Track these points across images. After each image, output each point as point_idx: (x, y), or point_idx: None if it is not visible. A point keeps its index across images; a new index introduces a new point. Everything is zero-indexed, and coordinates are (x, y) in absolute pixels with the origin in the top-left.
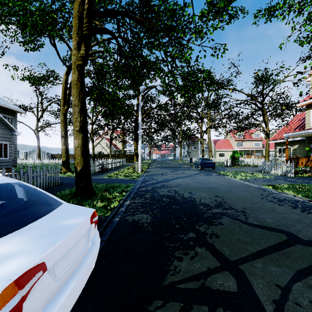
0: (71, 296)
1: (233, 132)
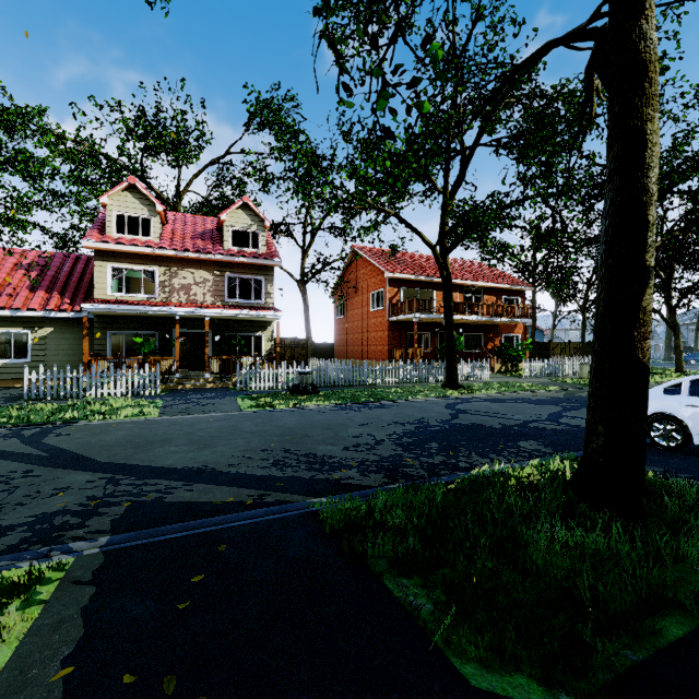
0: None
1: None
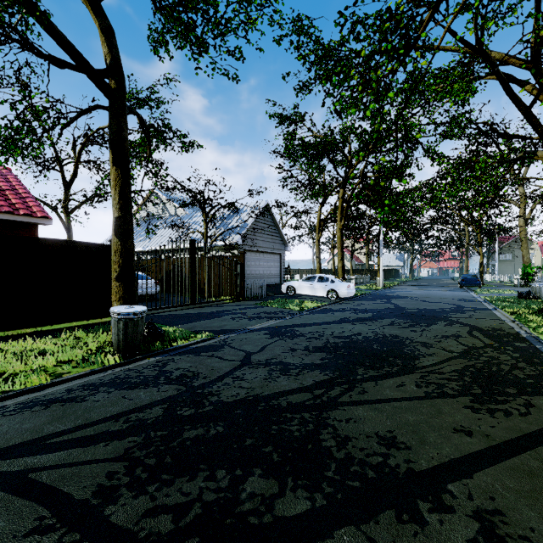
0: (352, 292)
1: None
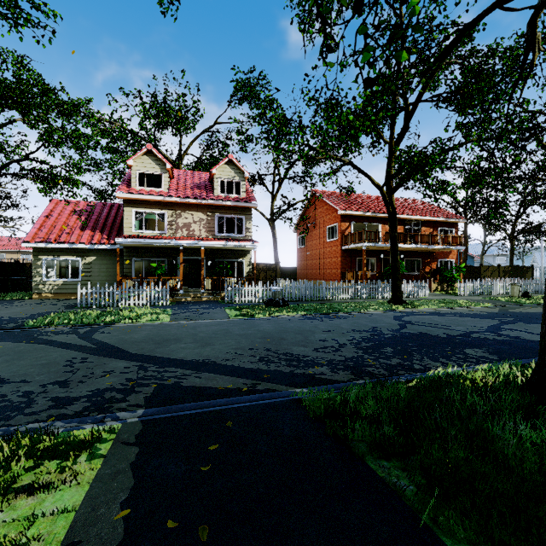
0: None
1: None
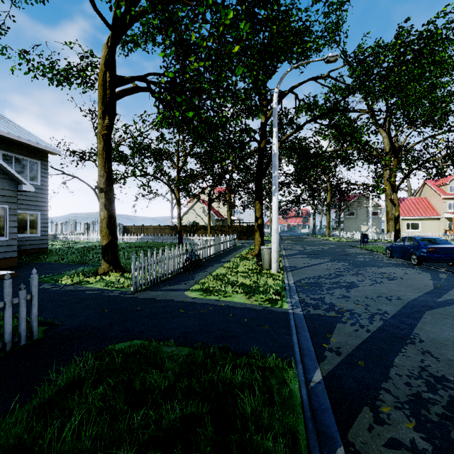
0: None
1: (437, 182)
